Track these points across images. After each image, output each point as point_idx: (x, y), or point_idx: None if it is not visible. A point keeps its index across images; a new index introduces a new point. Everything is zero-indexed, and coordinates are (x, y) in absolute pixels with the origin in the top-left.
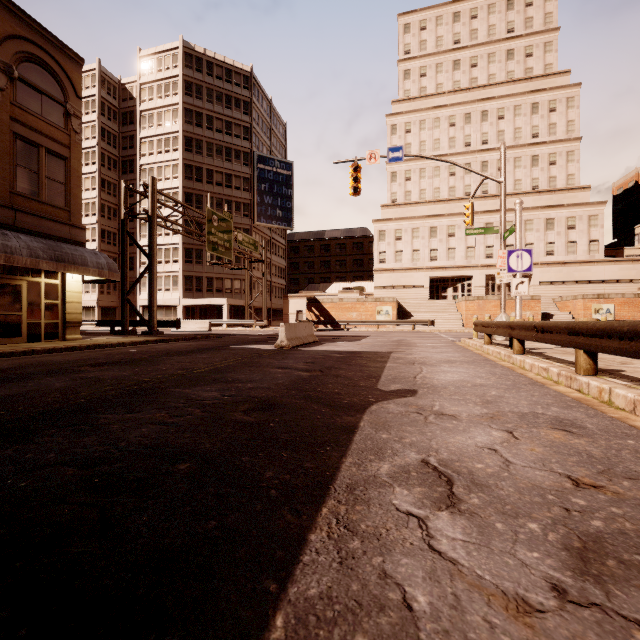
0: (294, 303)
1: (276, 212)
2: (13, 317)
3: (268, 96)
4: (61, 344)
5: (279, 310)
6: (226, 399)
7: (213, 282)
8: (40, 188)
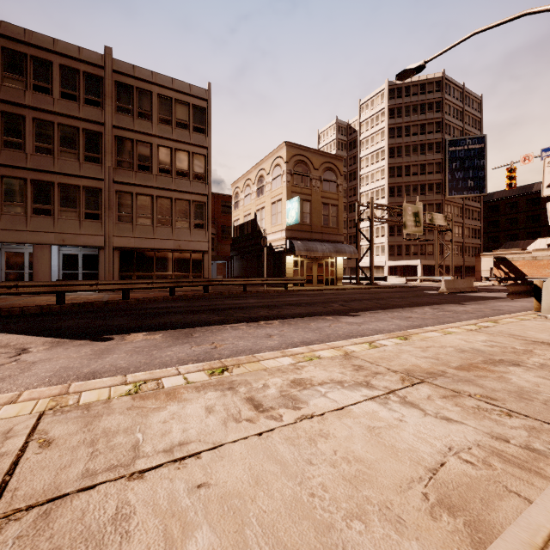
0: (486, 261)
1: (467, 183)
2: (321, 276)
3: (460, 84)
4: (338, 287)
5: (473, 267)
6: (402, 301)
7: (410, 248)
8: (329, 222)
